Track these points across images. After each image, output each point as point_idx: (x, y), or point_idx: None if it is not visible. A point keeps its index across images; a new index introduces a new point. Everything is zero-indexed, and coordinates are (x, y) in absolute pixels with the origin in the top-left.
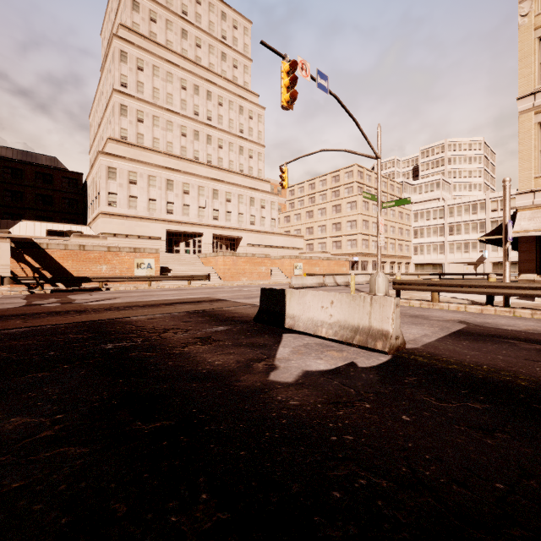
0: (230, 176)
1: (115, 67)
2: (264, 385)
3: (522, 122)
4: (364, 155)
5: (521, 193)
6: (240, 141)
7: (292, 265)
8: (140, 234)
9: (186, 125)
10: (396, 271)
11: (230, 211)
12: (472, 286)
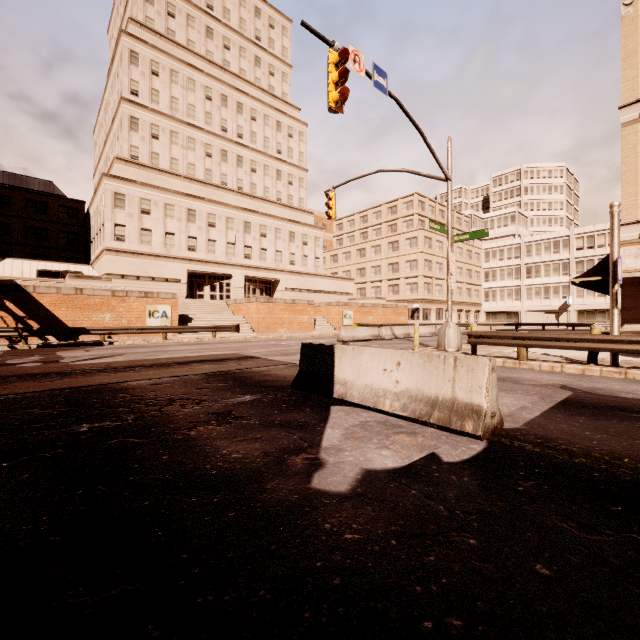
0: (265, 205)
1: (123, 70)
2: (303, 498)
3: (626, 136)
4: (431, 177)
5: (624, 225)
6: (277, 164)
7: (341, 314)
8: (155, 275)
9: (211, 143)
10: (463, 321)
11: (265, 248)
12: (570, 340)
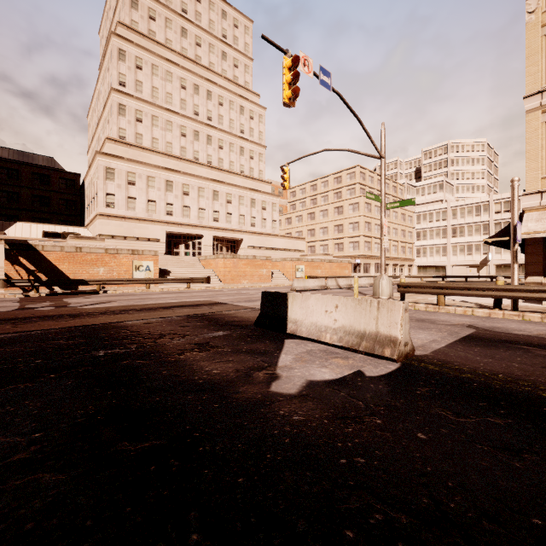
0: (230, 177)
1: (113, 65)
2: (265, 397)
3: (529, 121)
4: (368, 155)
5: (528, 194)
6: (241, 142)
7: (294, 268)
8: (139, 236)
9: (186, 125)
10: (398, 274)
11: (230, 213)
12: (479, 289)
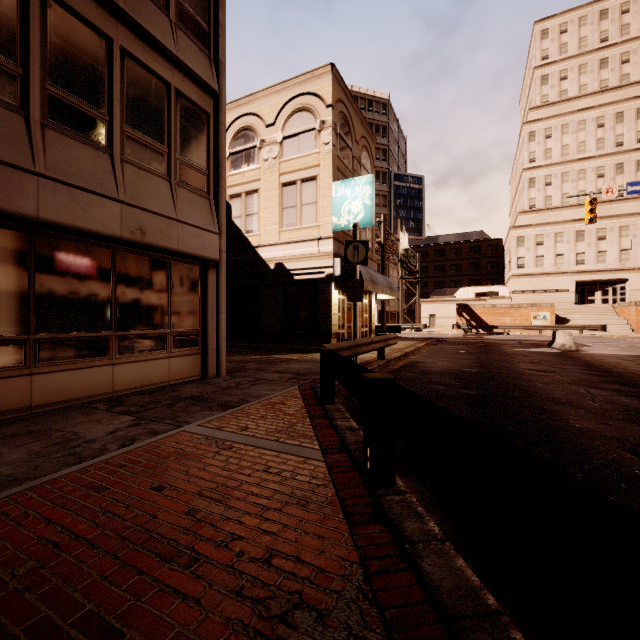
0: None
1: (524, 150)
2: (507, 349)
3: None
4: None
5: None
6: None
7: None
8: (546, 288)
9: (603, 164)
10: None
11: None
12: None
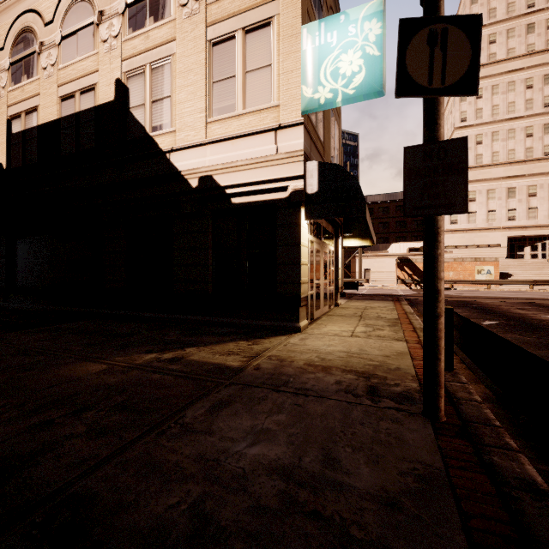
0: None
1: (455, 109)
2: (537, 316)
3: None
4: None
5: None
6: None
7: None
8: (479, 244)
9: (532, 124)
10: None
11: None
12: None
